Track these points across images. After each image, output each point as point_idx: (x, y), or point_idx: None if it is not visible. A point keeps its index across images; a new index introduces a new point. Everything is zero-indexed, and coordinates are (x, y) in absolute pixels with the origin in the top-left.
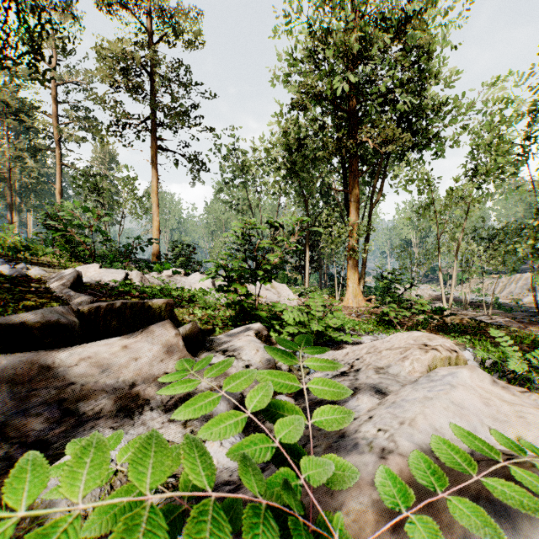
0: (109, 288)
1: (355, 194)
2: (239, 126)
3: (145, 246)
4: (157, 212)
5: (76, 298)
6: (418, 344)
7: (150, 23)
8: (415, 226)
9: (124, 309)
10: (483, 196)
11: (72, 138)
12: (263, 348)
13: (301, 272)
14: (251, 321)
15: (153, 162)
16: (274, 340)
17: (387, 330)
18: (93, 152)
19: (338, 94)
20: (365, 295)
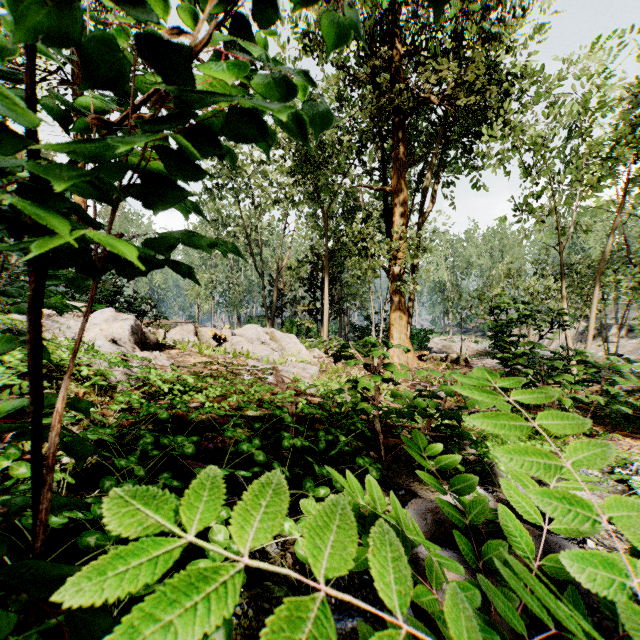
0: None
1: (403, 192)
2: None
3: None
4: None
5: None
6: None
7: None
8: (450, 265)
9: None
10: None
11: None
12: None
13: (316, 318)
14: None
15: (76, 136)
16: None
17: None
18: None
19: (385, 3)
20: None
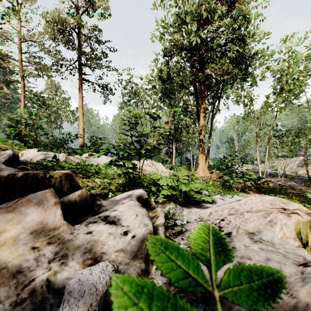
0: (39, 164)
1: (203, 107)
2: (133, 68)
3: (73, 139)
4: (82, 119)
5: (5, 170)
6: (276, 207)
7: (77, 2)
8: (236, 129)
9: (26, 178)
10: (285, 107)
11: (31, 74)
12: (142, 212)
13: (170, 156)
14: (136, 187)
15: (80, 88)
16: (153, 202)
17: (229, 192)
18: (46, 85)
19: (193, 44)
20: (208, 169)
